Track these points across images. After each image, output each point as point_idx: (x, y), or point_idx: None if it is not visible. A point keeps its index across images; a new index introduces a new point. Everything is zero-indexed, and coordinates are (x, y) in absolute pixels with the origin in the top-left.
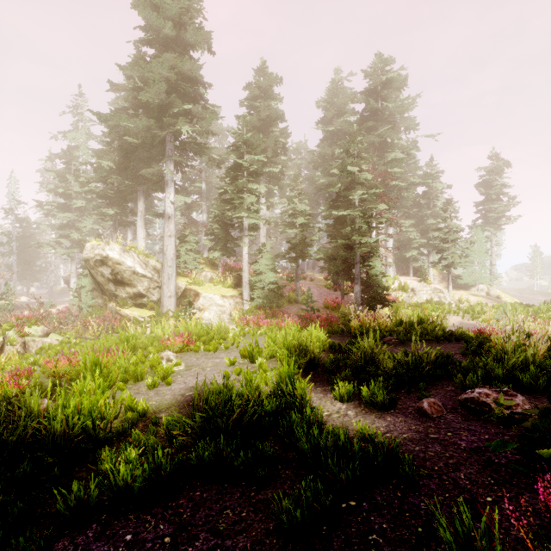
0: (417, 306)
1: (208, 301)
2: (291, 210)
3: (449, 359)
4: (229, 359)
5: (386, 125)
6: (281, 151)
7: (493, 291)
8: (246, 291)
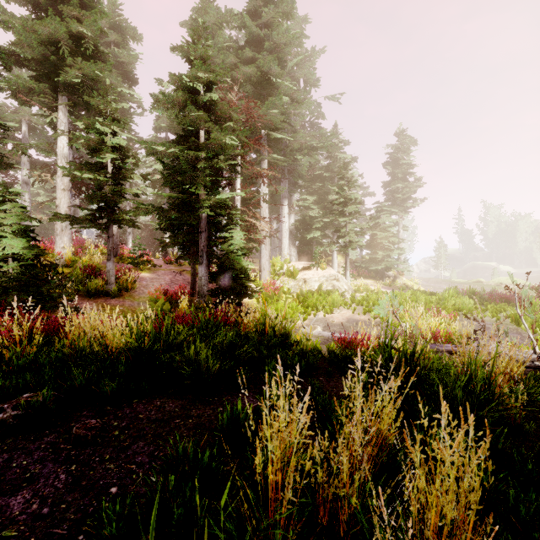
0: (299, 297)
1: None
2: (90, 142)
3: None
4: None
5: (265, 53)
6: (100, 60)
7: (400, 279)
8: None
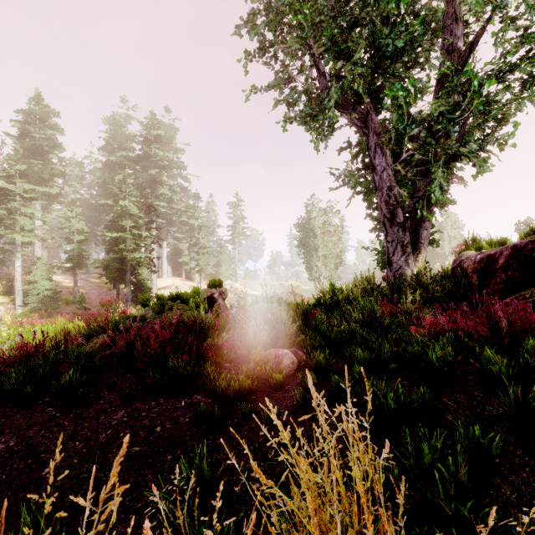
0: None
1: None
2: (68, 228)
3: None
4: (9, 346)
5: (156, 169)
6: (60, 173)
7: (235, 285)
8: (19, 298)
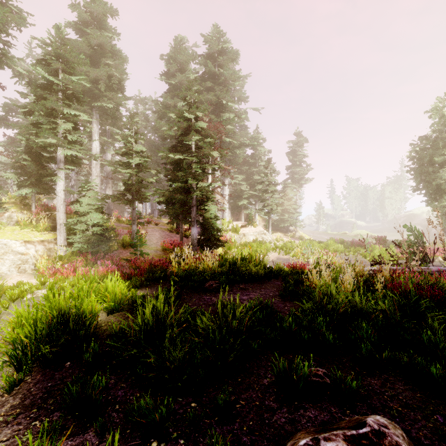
0: (245, 246)
1: (1, 249)
2: (125, 149)
3: (269, 309)
4: None
5: (221, 87)
6: (119, 88)
7: (298, 232)
8: (61, 234)
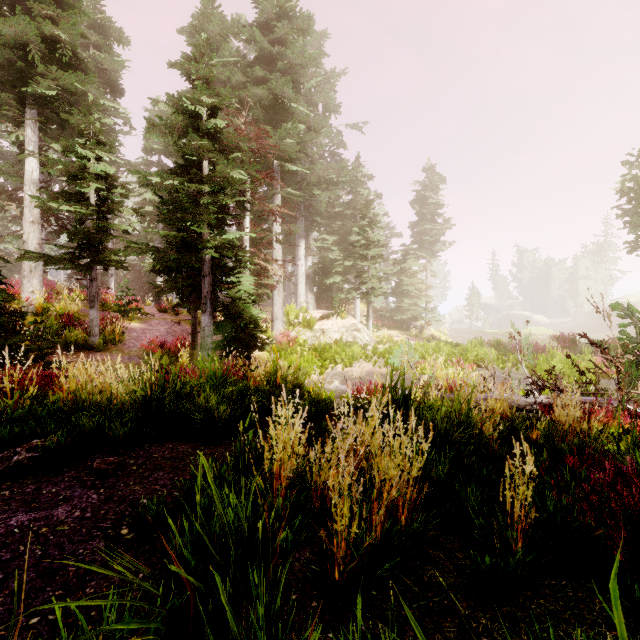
0: (316, 350)
1: None
2: (69, 167)
3: None
4: None
5: (278, 74)
6: (79, 68)
7: (427, 329)
8: None
